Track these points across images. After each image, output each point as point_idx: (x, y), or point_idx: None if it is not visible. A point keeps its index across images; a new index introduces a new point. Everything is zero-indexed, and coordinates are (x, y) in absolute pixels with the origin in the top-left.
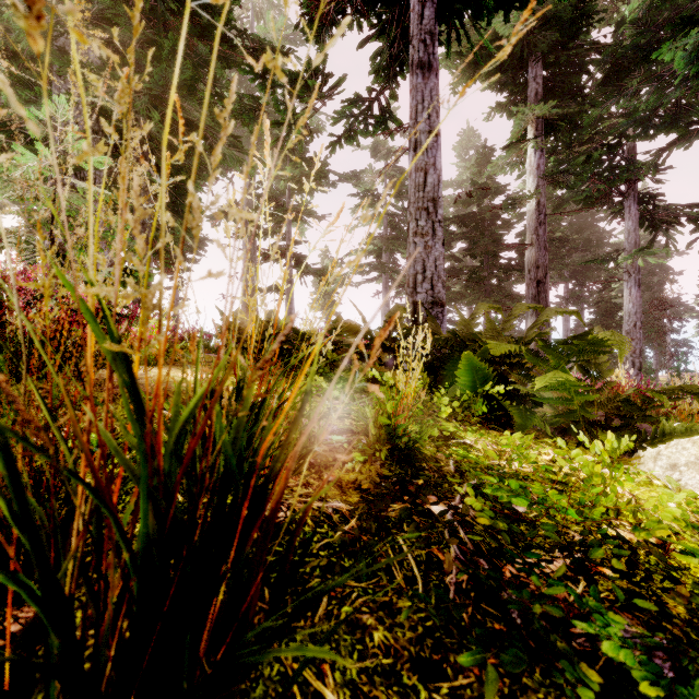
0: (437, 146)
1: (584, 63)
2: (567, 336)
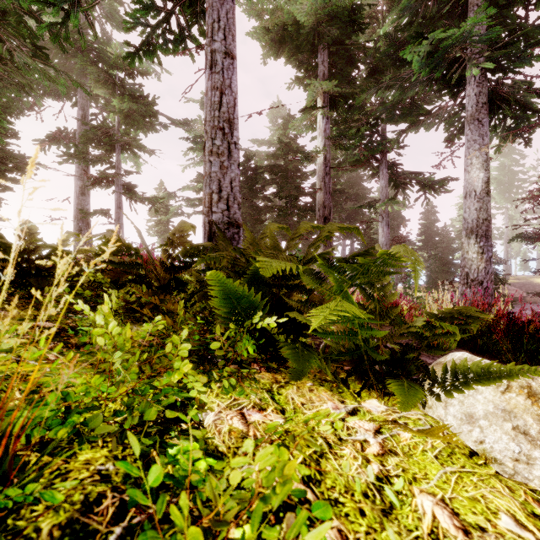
0: (233, 69)
1: (356, 60)
2: None
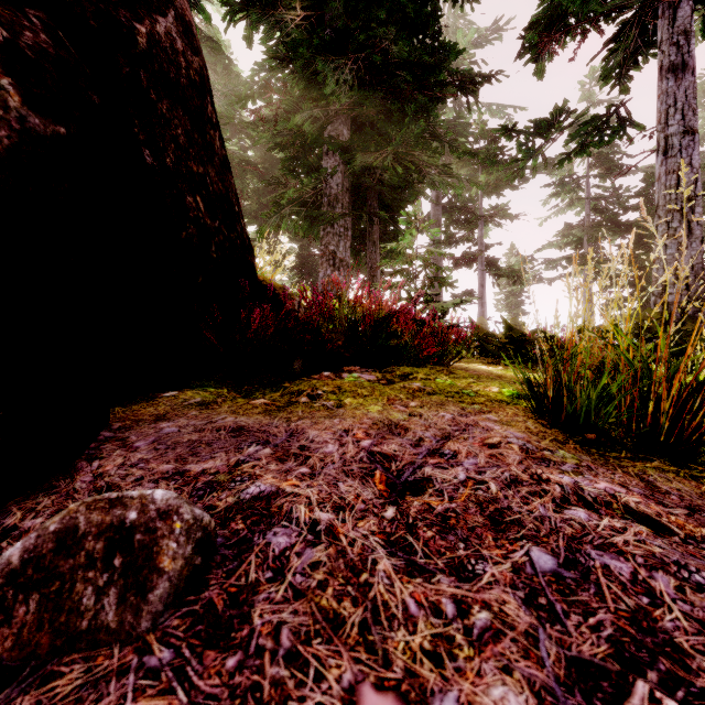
0: (693, 145)
1: None
2: None
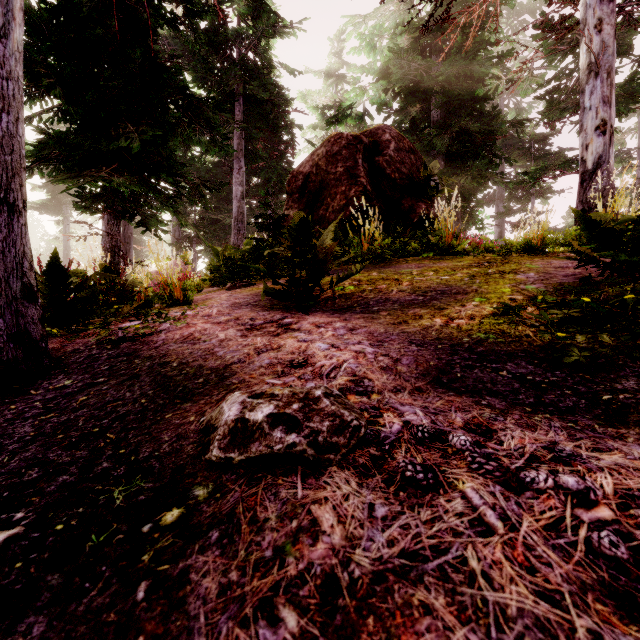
0: None
1: None
2: None
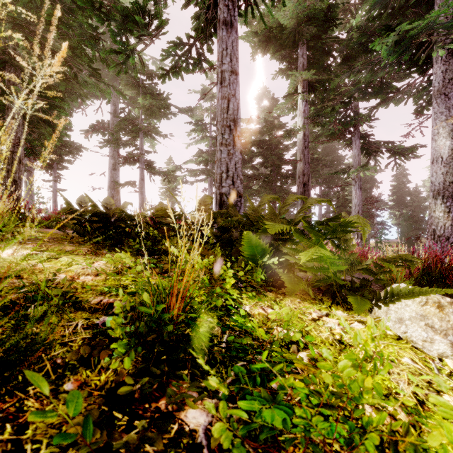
0: (236, 82)
1: (331, 50)
2: (321, 219)
